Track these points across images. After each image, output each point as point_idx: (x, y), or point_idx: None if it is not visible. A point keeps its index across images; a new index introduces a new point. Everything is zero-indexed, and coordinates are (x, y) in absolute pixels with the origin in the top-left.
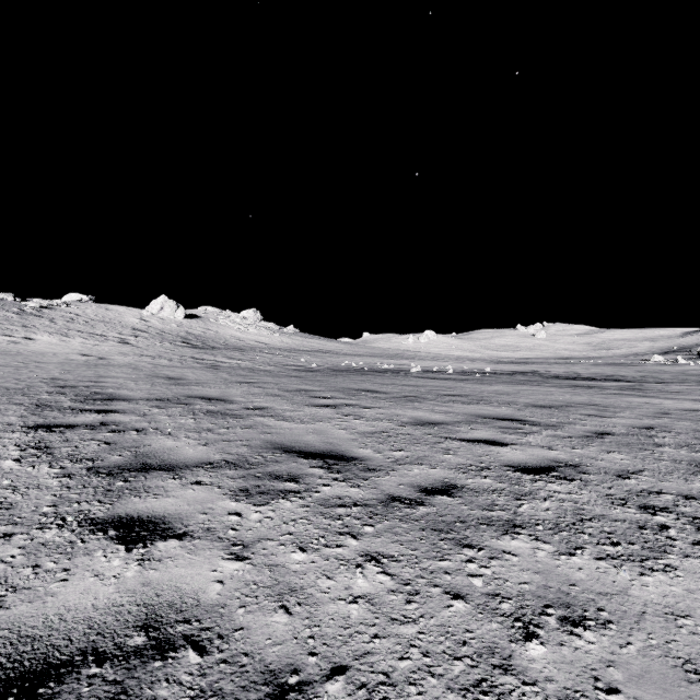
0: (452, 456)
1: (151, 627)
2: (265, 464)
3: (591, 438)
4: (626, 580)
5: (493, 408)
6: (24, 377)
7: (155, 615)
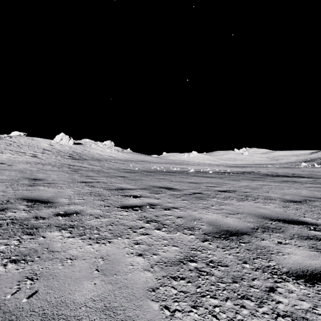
0: None
1: None
2: None
3: None
4: None
5: (264, 205)
6: None
7: None
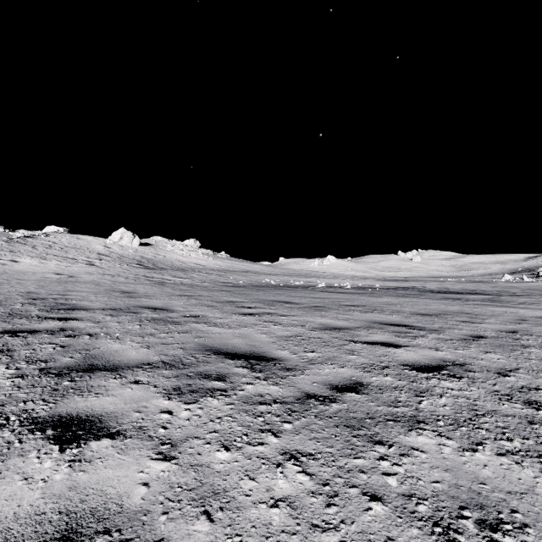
0: (356, 357)
1: (69, 539)
2: (196, 364)
3: (468, 340)
4: (530, 477)
5: (386, 316)
6: (5, 291)
7: (76, 524)
